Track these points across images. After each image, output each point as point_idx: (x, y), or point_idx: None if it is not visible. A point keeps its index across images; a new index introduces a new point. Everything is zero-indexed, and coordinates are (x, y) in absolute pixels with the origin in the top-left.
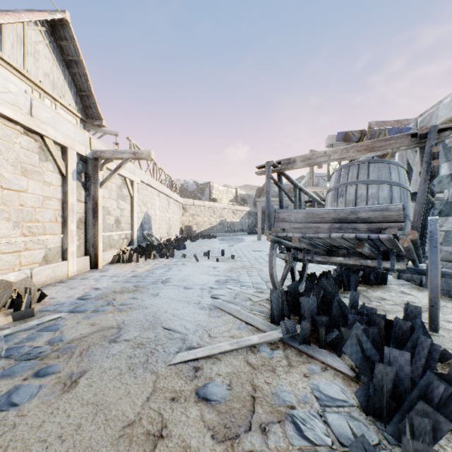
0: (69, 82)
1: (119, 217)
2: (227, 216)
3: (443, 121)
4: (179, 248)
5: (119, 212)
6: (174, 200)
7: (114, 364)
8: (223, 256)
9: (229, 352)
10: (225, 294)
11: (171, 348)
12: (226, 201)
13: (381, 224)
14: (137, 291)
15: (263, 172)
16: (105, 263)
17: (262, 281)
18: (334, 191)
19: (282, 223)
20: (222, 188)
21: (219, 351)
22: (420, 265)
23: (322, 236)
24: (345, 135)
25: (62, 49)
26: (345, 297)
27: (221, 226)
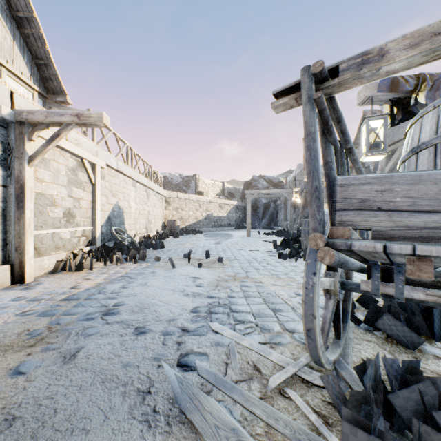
0: (21, 46)
1: (72, 208)
2: (213, 210)
3: None
4: (155, 247)
5: (71, 203)
6: (154, 192)
7: None
8: (208, 258)
9: None
10: (207, 350)
11: None
12: (212, 195)
13: None
14: (41, 343)
15: (290, 100)
16: (44, 271)
17: (268, 309)
18: (440, 146)
19: (360, 213)
20: (209, 181)
21: None
22: None
23: None
24: (391, 83)
25: (9, 1)
26: (439, 359)
27: (207, 220)
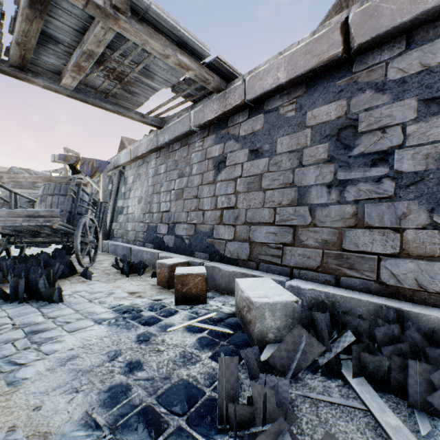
0: None
1: None
2: None
3: (122, 163)
4: None
5: None
6: None
7: None
8: None
9: None
10: None
11: None
12: None
13: (50, 218)
14: None
15: None
16: None
17: None
18: (40, 198)
19: None
20: None
21: None
22: (110, 241)
23: (18, 225)
24: (65, 157)
25: None
26: None
27: None
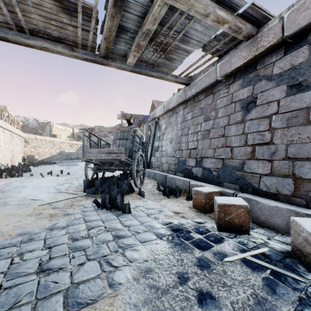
0: None
1: None
2: (65, 148)
3: (157, 116)
4: (25, 171)
5: None
6: (17, 135)
7: (12, 209)
8: (62, 174)
9: (64, 200)
10: (63, 188)
11: (38, 203)
12: (65, 137)
13: (119, 154)
14: (4, 192)
15: (82, 132)
16: None
17: None
18: (113, 141)
19: (89, 154)
20: (61, 127)
21: (60, 200)
22: (150, 170)
23: (102, 158)
24: (124, 115)
25: None
26: None
27: (60, 155)
